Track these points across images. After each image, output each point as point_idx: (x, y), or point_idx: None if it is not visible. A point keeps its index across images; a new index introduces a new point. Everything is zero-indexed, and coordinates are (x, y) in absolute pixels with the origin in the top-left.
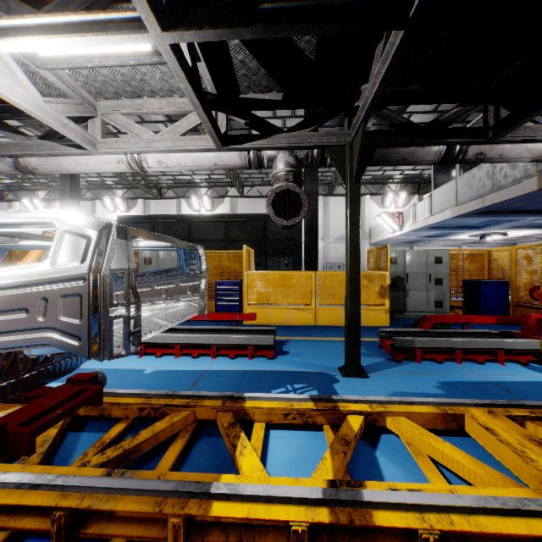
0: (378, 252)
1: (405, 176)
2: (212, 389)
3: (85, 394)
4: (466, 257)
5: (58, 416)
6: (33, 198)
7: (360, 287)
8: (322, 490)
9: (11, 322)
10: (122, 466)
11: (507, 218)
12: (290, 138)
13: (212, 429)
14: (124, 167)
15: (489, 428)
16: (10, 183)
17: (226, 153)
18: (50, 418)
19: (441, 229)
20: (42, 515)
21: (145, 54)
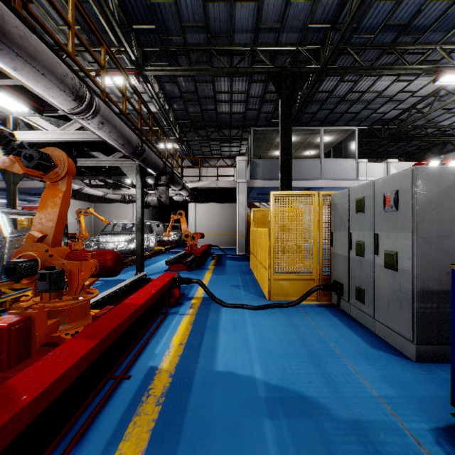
0: None
1: None
2: None
3: None
4: None
5: None
6: None
7: None
8: None
9: None
10: None
11: None
12: None
13: None
14: None
15: None
16: None
17: None
18: None
19: None
20: None
21: None
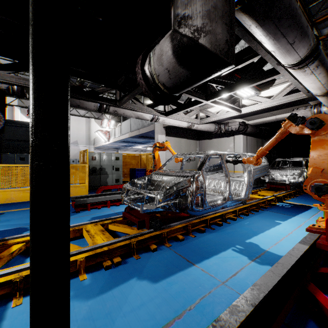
0: (84, 153)
1: None
2: None
3: None
4: (131, 157)
5: None
6: None
7: None
8: None
9: None
10: None
11: (151, 140)
12: None
13: None
14: None
15: (88, 230)
16: None
17: None
18: None
19: (128, 143)
20: None
21: None
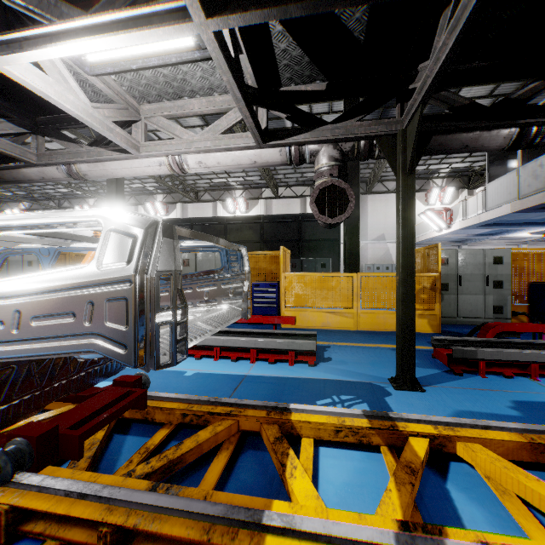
0: (426, 252)
1: (452, 170)
2: (254, 397)
3: (129, 397)
4: (531, 257)
5: (104, 420)
6: (84, 205)
7: (414, 290)
8: (394, 534)
9: (58, 326)
10: (166, 477)
11: None
12: (335, 130)
13: (256, 442)
14: (165, 169)
15: None
16: (65, 192)
17: (266, 150)
18: (97, 422)
19: (497, 226)
20: (89, 526)
21: (187, 50)
